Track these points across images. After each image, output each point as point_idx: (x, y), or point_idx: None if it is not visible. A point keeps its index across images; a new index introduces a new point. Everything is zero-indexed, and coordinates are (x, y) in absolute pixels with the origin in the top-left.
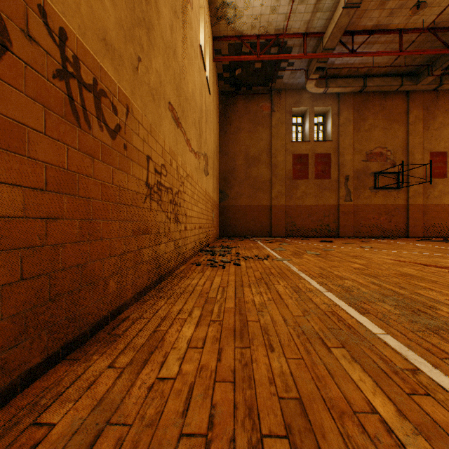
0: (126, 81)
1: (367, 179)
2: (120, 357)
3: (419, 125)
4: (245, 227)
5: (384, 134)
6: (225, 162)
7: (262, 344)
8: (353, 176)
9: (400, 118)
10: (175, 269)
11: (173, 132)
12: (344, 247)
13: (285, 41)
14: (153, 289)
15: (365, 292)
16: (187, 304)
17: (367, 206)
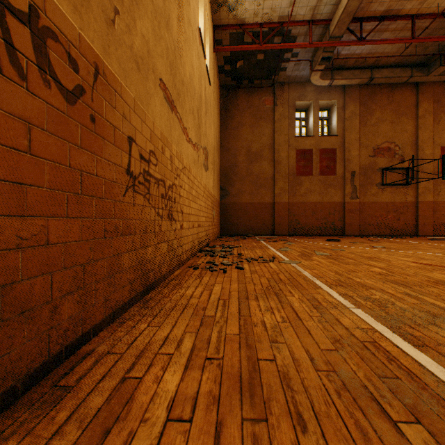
0: (94, 31)
1: (374, 176)
2: (51, 444)
3: (430, 119)
4: (246, 225)
5: (392, 128)
6: (226, 158)
7: (285, 411)
8: (360, 172)
9: (409, 111)
10: (169, 274)
11: (166, 115)
12: (354, 247)
13: (290, 30)
14: (138, 302)
15: (405, 308)
16: (177, 328)
17: (375, 203)
